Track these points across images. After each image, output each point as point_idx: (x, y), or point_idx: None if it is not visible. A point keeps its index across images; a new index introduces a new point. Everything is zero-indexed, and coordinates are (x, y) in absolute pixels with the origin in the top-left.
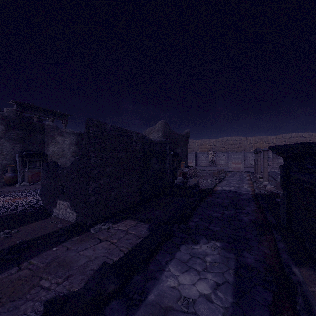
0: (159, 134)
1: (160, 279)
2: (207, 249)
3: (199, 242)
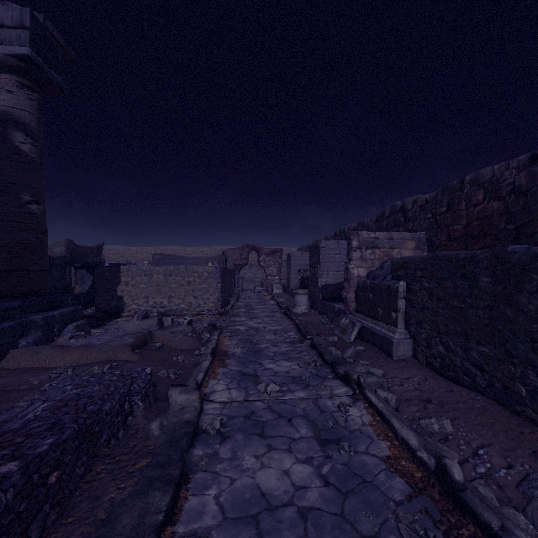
0: (63, 249)
1: None
2: None
3: None
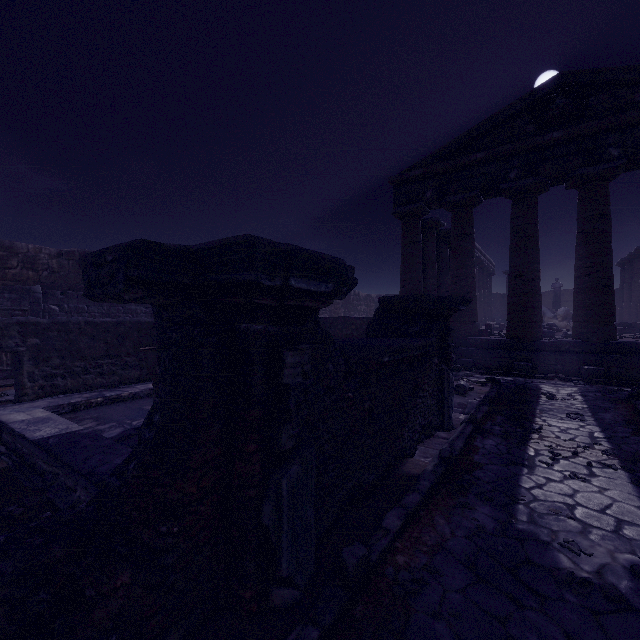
0: None
1: (637, 498)
2: (590, 546)
3: (633, 576)
